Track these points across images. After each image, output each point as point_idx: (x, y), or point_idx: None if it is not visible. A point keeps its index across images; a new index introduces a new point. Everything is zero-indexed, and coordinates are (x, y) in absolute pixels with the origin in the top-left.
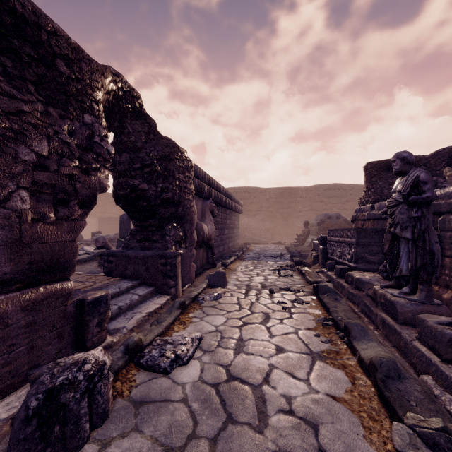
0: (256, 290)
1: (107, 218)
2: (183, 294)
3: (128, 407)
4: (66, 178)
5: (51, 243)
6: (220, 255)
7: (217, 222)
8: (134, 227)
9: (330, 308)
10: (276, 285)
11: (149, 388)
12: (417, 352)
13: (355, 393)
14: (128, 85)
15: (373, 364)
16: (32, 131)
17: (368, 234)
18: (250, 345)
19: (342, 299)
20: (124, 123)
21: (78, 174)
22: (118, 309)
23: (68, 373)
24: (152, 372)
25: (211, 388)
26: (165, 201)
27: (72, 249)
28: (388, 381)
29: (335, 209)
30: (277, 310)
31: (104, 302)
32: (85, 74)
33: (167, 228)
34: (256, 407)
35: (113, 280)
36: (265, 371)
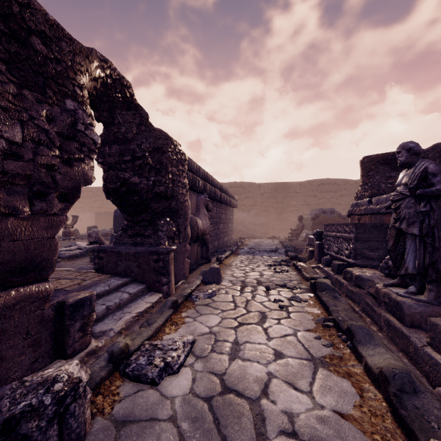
0: (251, 287)
1: (104, 213)
2: (177, 291)
3: (108, 429)
4: (43, 168)
5: (25, 240)
6: (215, 250)
7: (211, 216)
8: (126, 222)
9: (329, 308)
10: (272, 281)
11: (134, 404)
12: (430, 360)
13: (365, 408)
14: (118, 72)
15: (383, 375)
16: (2, 115)
17: (367, 229)
18: (246, 349)
19: (342, 297)
20: (114, 114)
21: (58, 165)
22: (106, 309)
23: (32, 397)
24: (138, 383)
25: (203, 403)
26: (157, 195)
27: (50, 247)
28: (402, 397)
29: (328, 204)
30: (274, 309)
31: (87, 304)
32: (65, 55)
33: (159, 223)
34: (254, 428)
35: (103, 277)
36: (263, 381)
